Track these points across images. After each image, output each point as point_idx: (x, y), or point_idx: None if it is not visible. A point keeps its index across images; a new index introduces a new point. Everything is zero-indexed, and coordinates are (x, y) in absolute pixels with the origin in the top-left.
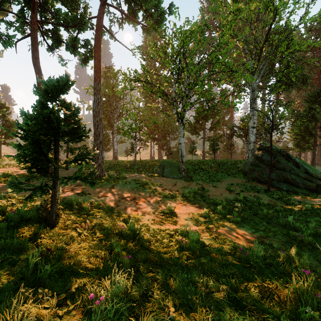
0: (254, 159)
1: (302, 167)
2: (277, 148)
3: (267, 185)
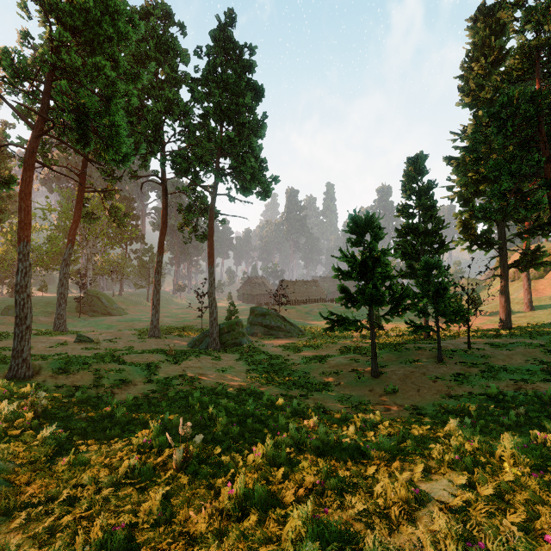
0: (81, 300)
1: (104, 304)
2: (94, 294)
3: (79, 315)
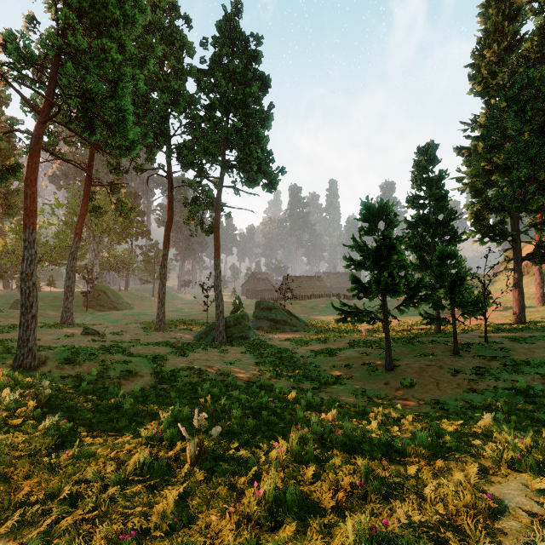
0: (88, 295)
1: (110, 298)
2: (100, 289)
3: (86, 309)
